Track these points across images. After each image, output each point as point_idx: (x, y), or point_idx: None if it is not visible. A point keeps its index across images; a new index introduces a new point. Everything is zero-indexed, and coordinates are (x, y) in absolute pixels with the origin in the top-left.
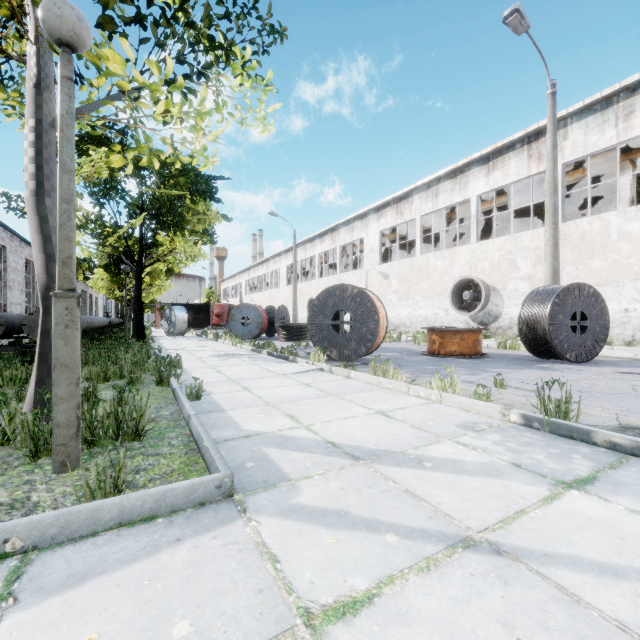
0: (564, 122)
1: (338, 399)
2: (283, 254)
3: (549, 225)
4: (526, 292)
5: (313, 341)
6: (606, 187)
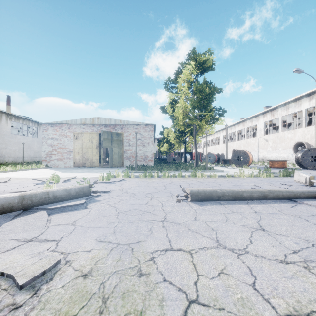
0: None
1: (235, 170)
2: (221, 131)
3: (315, 128)
4: None
5: (232, 163)
6: None
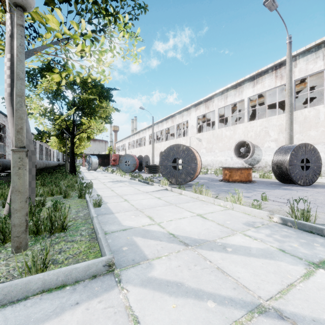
0: (295, 58)
1: (175, 207)
2: (147, 129)
3: (288, 112)
4: (274, 148)
5: (162, 174)
6: (316, 93)
